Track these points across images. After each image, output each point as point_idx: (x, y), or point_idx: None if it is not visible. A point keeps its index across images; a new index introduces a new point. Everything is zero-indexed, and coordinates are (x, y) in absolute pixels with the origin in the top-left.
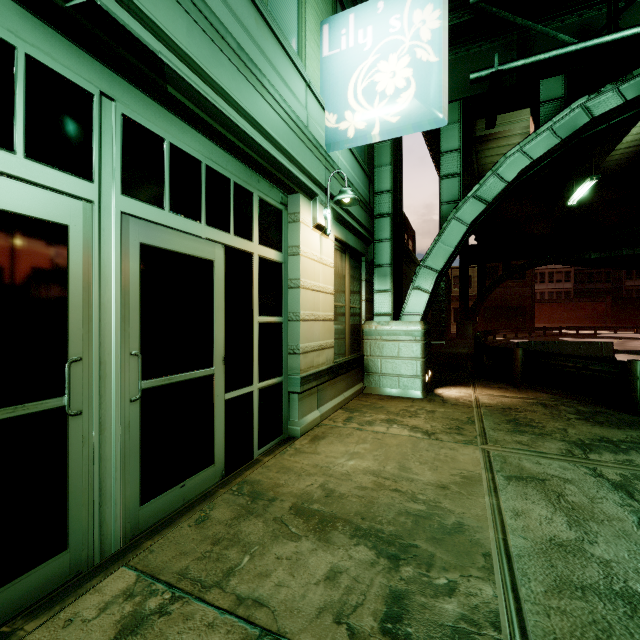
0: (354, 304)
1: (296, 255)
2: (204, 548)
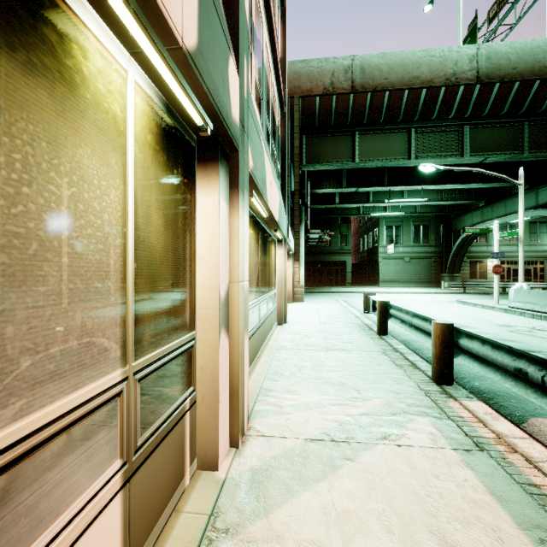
0: None
1: (546, 266)
2: None
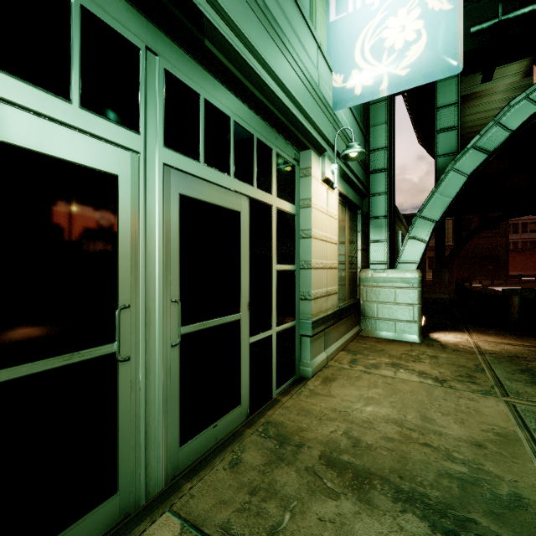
0: (352, 253)
1: (307, 207)
2: (242, 497)
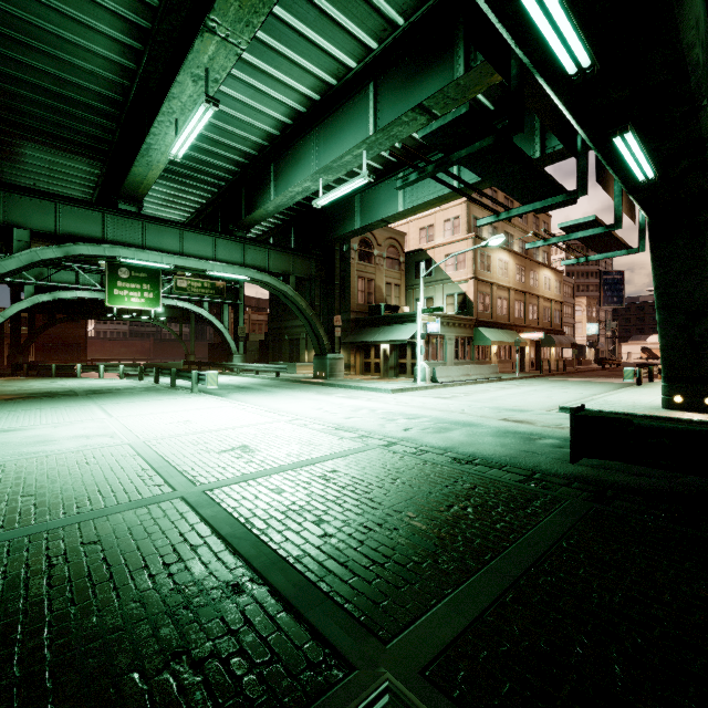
0: None
1: None
2: None
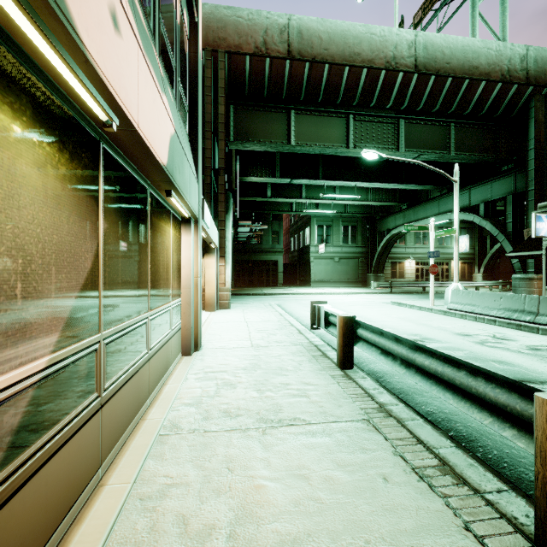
0: (469, 271)
1: (450, 266)
2: None
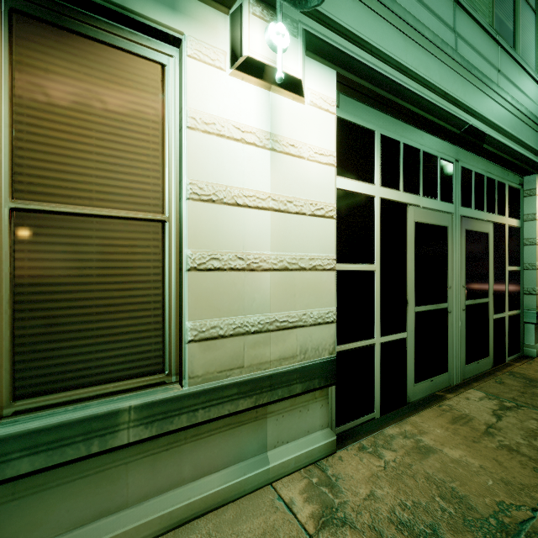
0: None
1: (532, 220)
2: (516, 393)
